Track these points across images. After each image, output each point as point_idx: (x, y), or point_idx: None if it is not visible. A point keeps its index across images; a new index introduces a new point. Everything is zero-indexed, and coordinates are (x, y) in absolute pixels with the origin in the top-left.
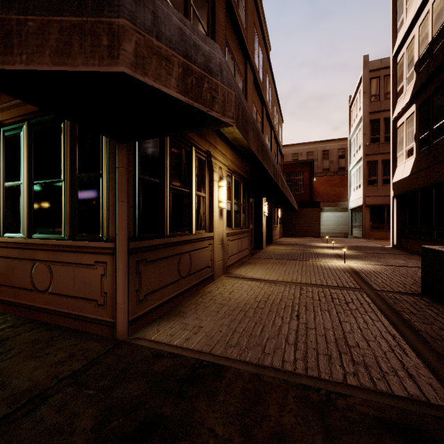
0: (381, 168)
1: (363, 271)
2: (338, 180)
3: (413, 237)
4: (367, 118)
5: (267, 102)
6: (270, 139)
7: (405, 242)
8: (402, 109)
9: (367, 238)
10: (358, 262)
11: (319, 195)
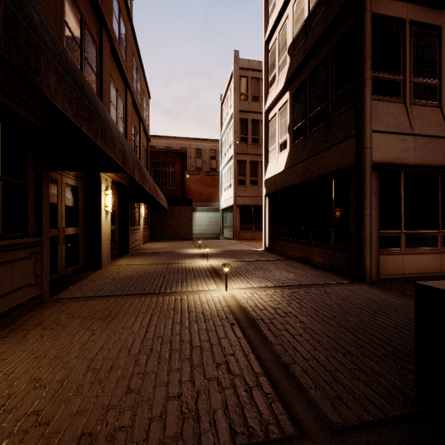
0: (249, 169)
1: (262, 314)
2: (210, 180)
3: (285, 239)
4: (237, 116)
5: (115, 34)
6: (125, 102)
7: (277, 244)
8: (275, 97)
9: (237, 239)
10: (244, 285)
11: (192, 195)
